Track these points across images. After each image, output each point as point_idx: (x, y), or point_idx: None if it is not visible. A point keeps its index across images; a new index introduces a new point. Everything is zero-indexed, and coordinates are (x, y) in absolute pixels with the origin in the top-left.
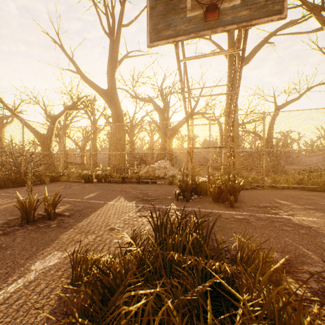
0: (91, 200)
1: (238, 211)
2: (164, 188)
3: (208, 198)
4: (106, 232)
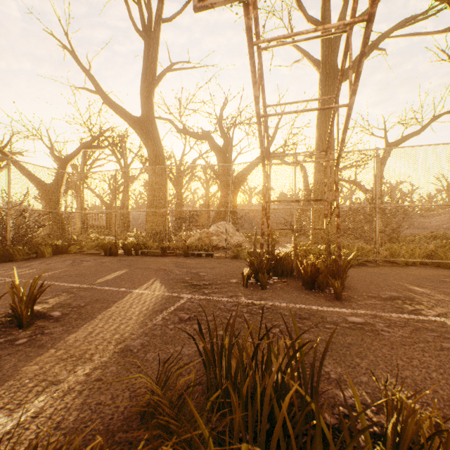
0: (105, 287)
1: (351, 307)
2: (225, 264)
3: (295, 282)
4: (115, 357)
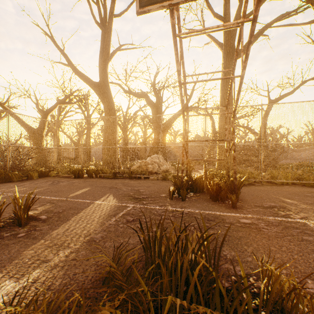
0: (76, 199)
1: (243, 213)
2: (157, 184)
3: (205, 196)
4: (84, 245)
